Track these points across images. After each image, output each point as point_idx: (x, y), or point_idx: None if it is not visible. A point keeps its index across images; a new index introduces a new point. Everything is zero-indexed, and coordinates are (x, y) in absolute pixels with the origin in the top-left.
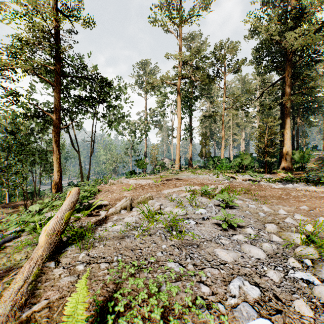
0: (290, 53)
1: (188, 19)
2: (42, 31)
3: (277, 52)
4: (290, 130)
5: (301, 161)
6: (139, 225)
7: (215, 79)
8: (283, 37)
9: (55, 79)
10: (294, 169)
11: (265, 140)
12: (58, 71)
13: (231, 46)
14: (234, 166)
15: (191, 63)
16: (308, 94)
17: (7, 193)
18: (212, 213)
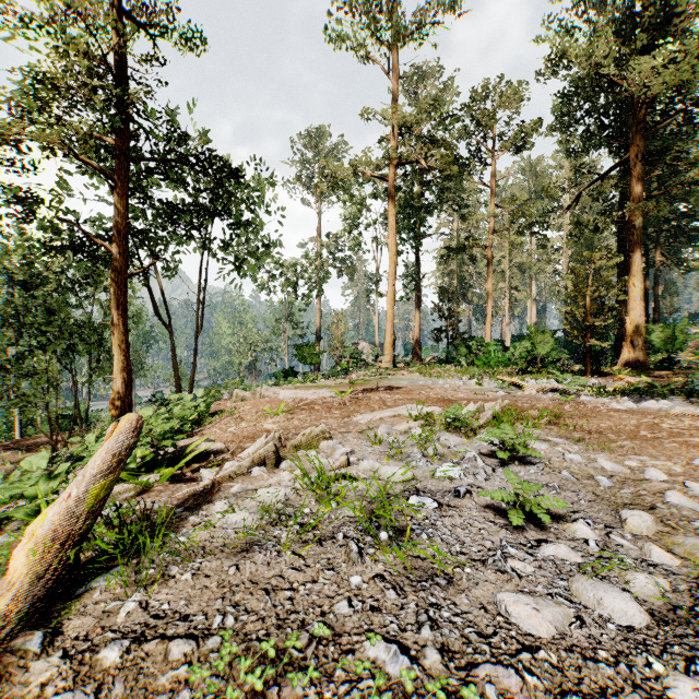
0: (643, 106)
1: (413, 33)
2: (85, 55)
3: (611, 105)
4: (641, 279)
5: (668, 348)
6: (293, 510)
7: (473, 166)
8: (626, 70)
9: (117, 165)
10: (651, 365)
11: (585, 300)
12: (124, 147)
13: (507, 93)
14: (516, 358)
15: (418, 131)
16: (679, 200)
17: (17, 418)
18: (479, 478)
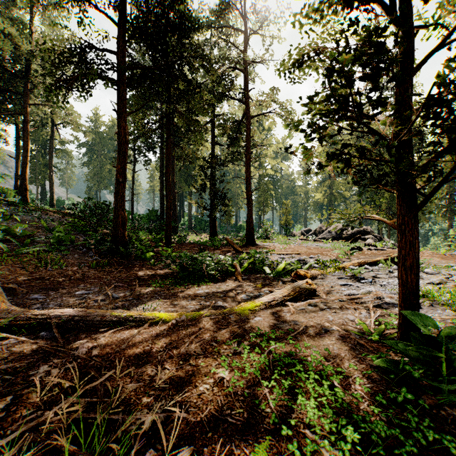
0: None
1: None
2: None
3: None
4: None
5: None
6: None
7: None
8: None
9: None
10: None
11: None
12: None
13: None
14: None
15: None
16: None
17: None
18: None
